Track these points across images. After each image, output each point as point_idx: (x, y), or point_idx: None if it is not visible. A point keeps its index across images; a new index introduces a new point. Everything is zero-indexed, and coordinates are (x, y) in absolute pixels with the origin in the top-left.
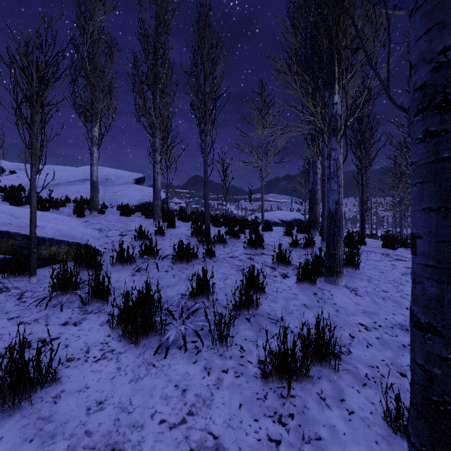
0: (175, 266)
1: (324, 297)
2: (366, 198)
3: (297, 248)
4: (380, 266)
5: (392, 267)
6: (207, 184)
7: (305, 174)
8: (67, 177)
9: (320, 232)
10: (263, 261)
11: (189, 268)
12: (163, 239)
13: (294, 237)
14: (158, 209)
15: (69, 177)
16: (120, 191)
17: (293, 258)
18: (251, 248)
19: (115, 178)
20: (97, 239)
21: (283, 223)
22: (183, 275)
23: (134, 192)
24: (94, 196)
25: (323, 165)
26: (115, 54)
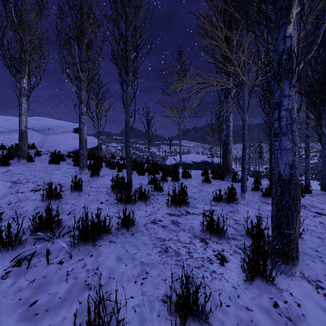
0: (75, 251)
1: (292, 314)
2: (262, 147)
3: (221, 202)
4: (311, 226)
5: (323, 227)
6: (129, 136)
7: (212, 127)
8: (10, 126)
9: (232, 178)
10: (190, 227)
11: (96, 252)
12: (79, 195)
13: (211, 184)
14: (83, 158)
15: (12, 126)
16: (59, 138)
17: (221, 219)
18: (174, 206)
19: (56, 127)
20: (1, 197)
21: (194, 164)
22: (82, 273)
23: (71, 140)
24: (22, 144)
25: (244, 119)
26: (45, 11)
